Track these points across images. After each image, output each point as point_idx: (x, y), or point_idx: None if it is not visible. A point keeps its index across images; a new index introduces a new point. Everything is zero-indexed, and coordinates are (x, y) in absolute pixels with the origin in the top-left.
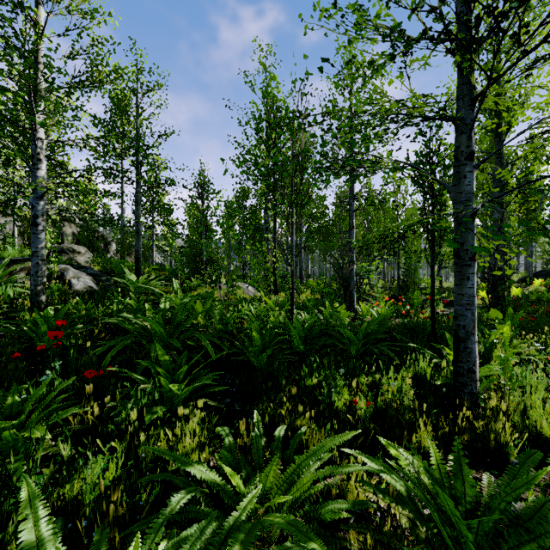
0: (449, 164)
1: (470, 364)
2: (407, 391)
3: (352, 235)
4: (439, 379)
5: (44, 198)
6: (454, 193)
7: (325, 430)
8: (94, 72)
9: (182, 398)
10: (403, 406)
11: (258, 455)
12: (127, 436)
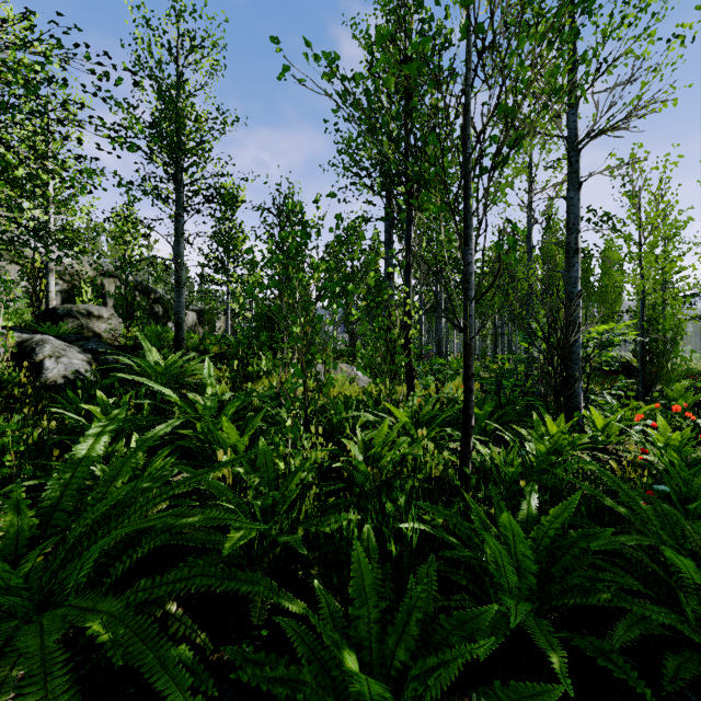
0: None
1: None
2: None
3: (575, 268)
4: None
5: None
6: None
7: None
8: None
9: None
10: None
11: None
12: None
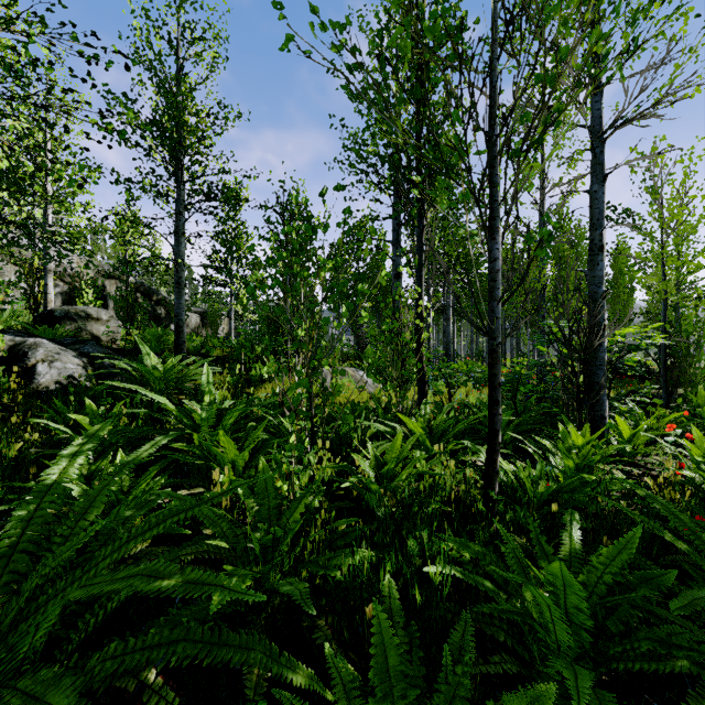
0: None
1: None
2: None
3: (600, 267)
4: None
5: None
6: None
7: None
8: None
9: None
10: None
11: None
12: None
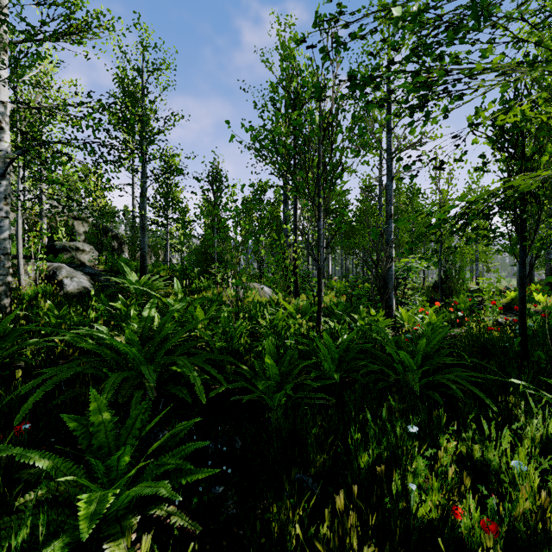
0: None
1: None
2: None
3: (390, 226)
4: None
5: (7, 176)
6: None
7: None
8: (66, 16)
9: (125, 502)
10: None
11: None
12: None
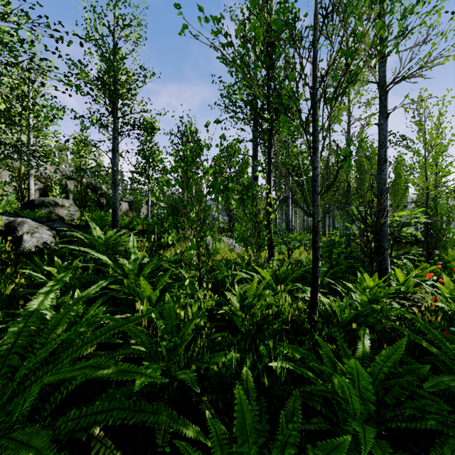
0: None
1: None
2: None
3: (384, 172)
4: None
5: None
6: None
7: None
8: None
9: None
10: None
11: None
12: None
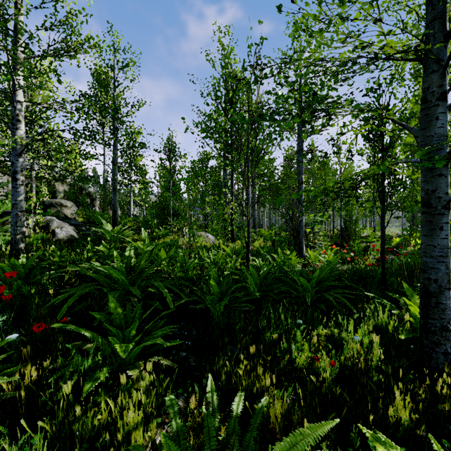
0: (400, 118)
1: (443, 321)
2: (373, 349)
3: (301, 190)
4: (402, 332)
5: (23, 155)
6: (423, 137)
7: (286, 393)
8: (67, 40)
9: (133, 355)
10: (372, 368)
11: (210, 445)
12: (59, 411)
